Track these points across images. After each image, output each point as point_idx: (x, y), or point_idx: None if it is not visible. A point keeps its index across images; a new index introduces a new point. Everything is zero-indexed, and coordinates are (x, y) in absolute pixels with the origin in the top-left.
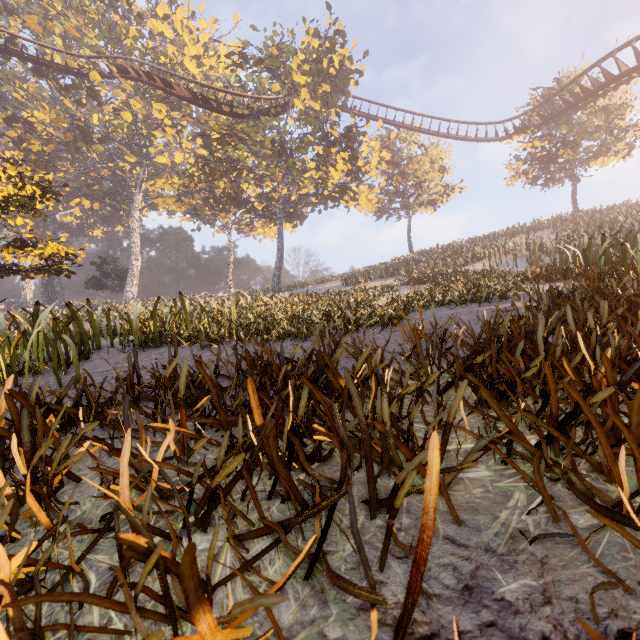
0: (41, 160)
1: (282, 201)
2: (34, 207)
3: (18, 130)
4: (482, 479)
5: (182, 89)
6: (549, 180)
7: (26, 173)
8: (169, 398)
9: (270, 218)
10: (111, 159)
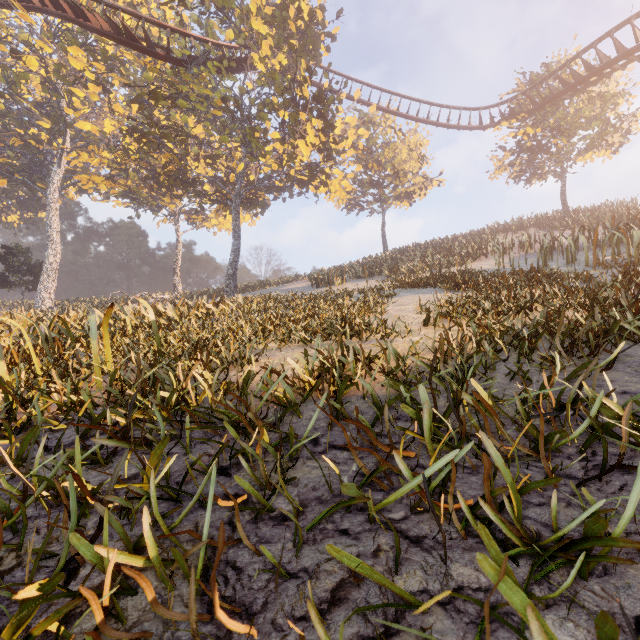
0: None
1: (238, 182)
2: None
3: None
4: None
5: (98, 18)
6: (534, 175)
7: None
8: None
9: (224, 204)
10: (23, 126)
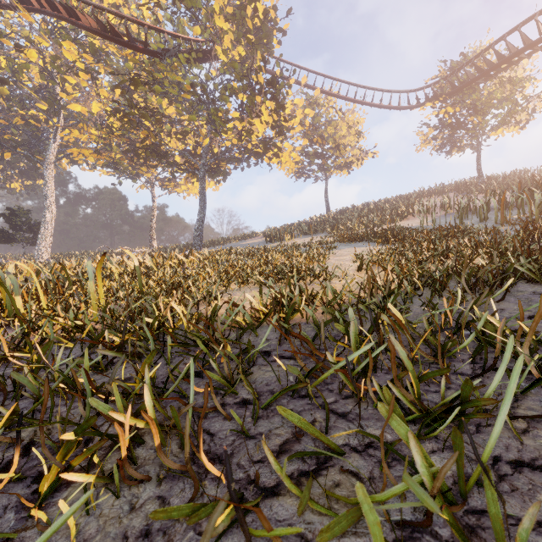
0: None
1: (204, 154)
2: None
3: None
4: None
5: (87, 17)
6: (453, 148)
7: None
8: None
9: (192, 173)
10: (24, 108)
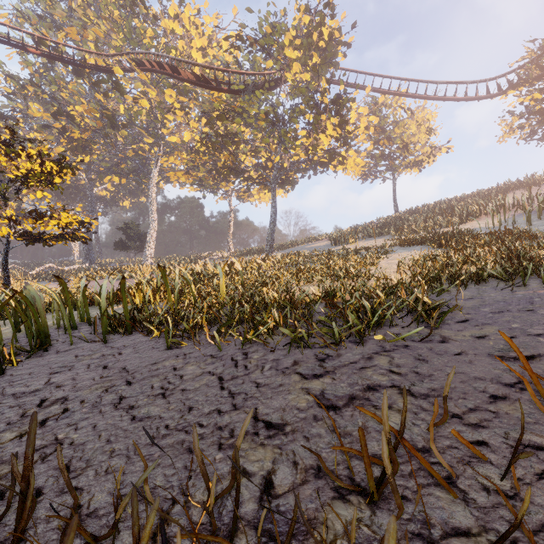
0: (80, 145)
1: (275, 169)
2: (54, 181)
3: (63, 122)
4: None
5: (186, 72)
6: None
7: (46, 151)
8: None
9: (264, 185)
10: (135, 142)
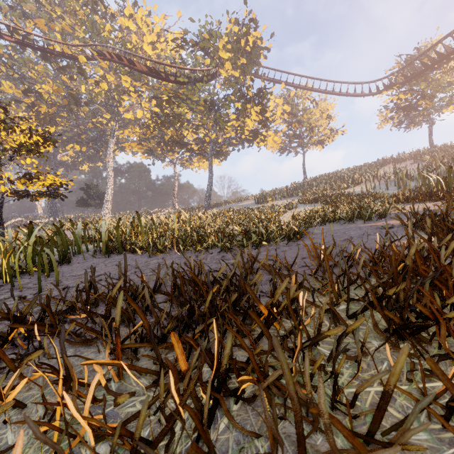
0: (47, 118)
1: (212, 143)
2: (39, 151)
3: (32, 98)
4: (419, 444)
5: (141, 65)
6: (410, 124)
7: (33, 127)
8: (106, 328)
9: (203, 155)
10: (94, 116)
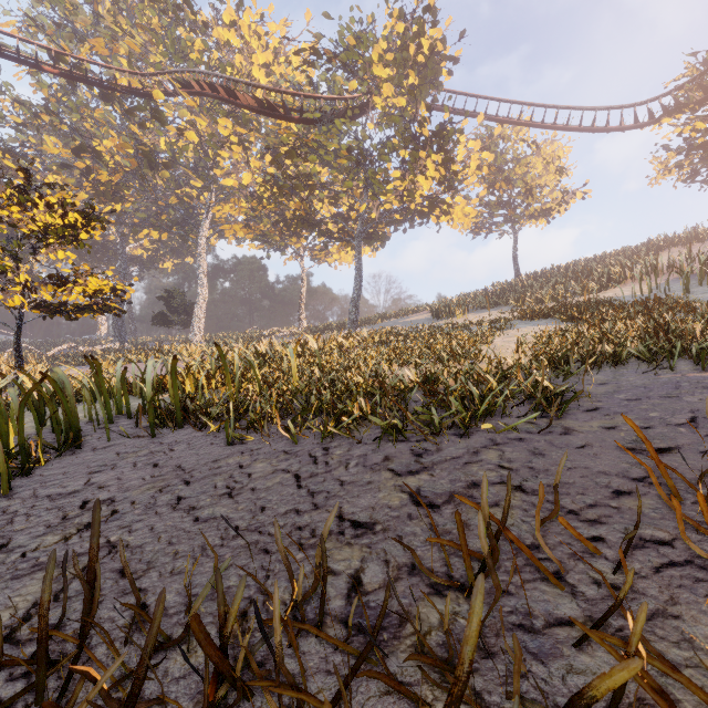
0: (109, 191)
1: (360, 220)
2: (79, 238)
3: (87, 161)
4: None
5: (246, 97)
6: None
7: (69, 199)
8: None
9: (346, 241)
10: (179, 186)
